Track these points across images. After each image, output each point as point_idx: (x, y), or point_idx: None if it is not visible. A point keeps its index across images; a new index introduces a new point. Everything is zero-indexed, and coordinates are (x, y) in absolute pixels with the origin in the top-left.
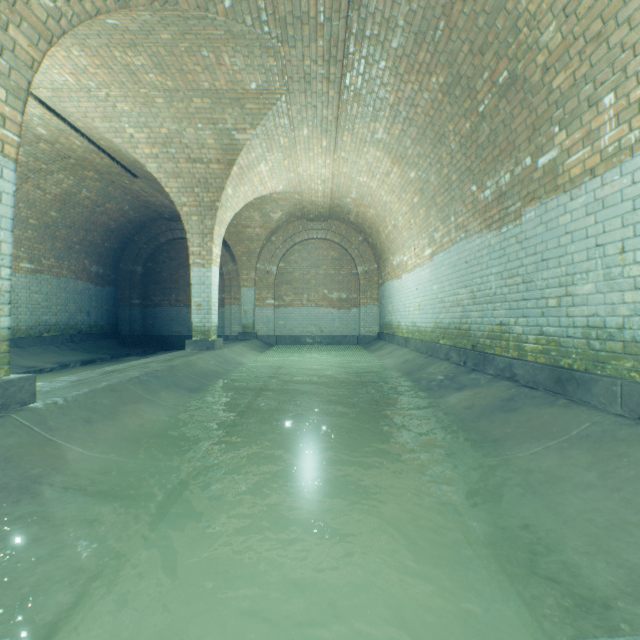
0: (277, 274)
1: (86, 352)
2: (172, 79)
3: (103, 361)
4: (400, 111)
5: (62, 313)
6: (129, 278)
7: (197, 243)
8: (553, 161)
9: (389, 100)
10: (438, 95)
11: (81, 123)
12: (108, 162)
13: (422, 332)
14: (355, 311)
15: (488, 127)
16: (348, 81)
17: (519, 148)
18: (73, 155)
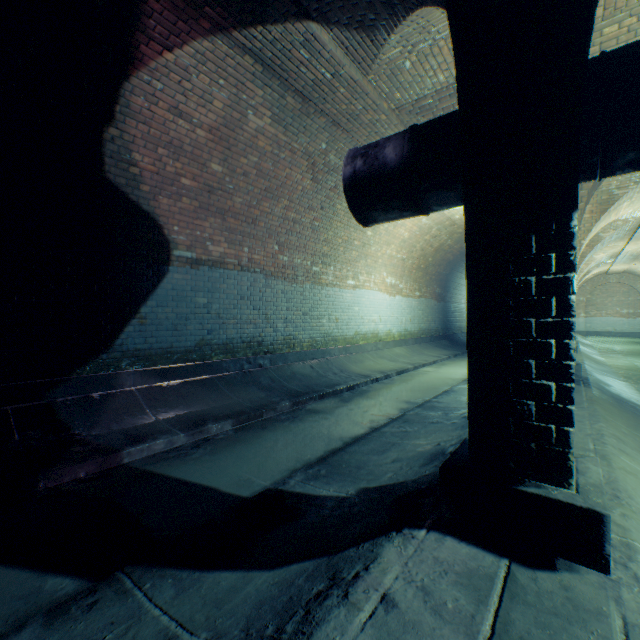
0: (584, 301)
1: None
2: None
3: None
4: None
5: None
6: None
7: None
8: None
9: None
10: None
11: None
12: None
13: None
14: (638, 319)
15: None
16: (637, 258)
17: None
18: None
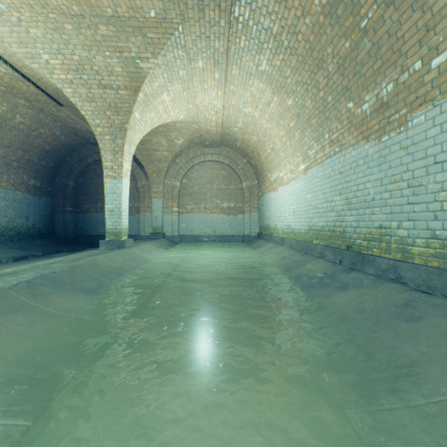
0: (181, 188)
1: (22, 250)
2: (77, 3)
3: (35, 257)
4: (282, 40)
5: (1, 218)
6: (63, 190)
7: (109, 159)
8: None
9: (273, 30)
10: (320, 18)
11: (1, 49)
12: (34, 90)
13: (296, 233)
14: (240, 216)
15: (370, 41)
16: (237, 11)
17: (406, 54)
18: (1, 82)
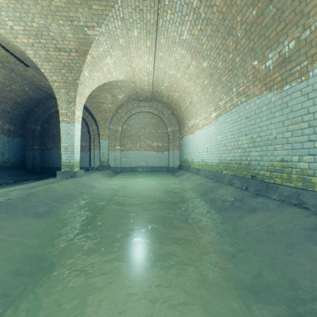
0: (122, 132)
1: None
2: None
3: (7, 184)
4: (200, 13)
5: None
6: (32, 133)
7: (64, 107)
8: None
9: (193, 4)
10: None
11: None
12: (4, 53)
13: (209, 165)
14: (166, 153)
15: (274, 7)
16: None
17: (308, 14)
18: None
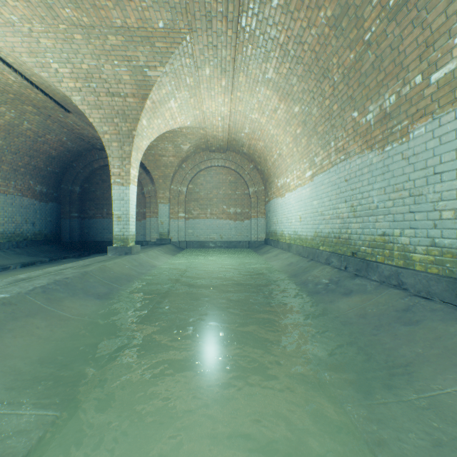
0: (187, 193)
1: (29, 255)
2: (87, 15)
3: (42, 263)
4: (289, 50)
5: (9, 224)
6: (69, 196)
7: (117, 165)
8: (451, 73)
9: (279, 39)
10: (325, 29)
11: (11, 58)
12: (42, 97)
13: (303, 239)
14: (247, 222)
15: (373, 54)
16: (244, 21)
17: (408, 68)
18: (10, 90)
